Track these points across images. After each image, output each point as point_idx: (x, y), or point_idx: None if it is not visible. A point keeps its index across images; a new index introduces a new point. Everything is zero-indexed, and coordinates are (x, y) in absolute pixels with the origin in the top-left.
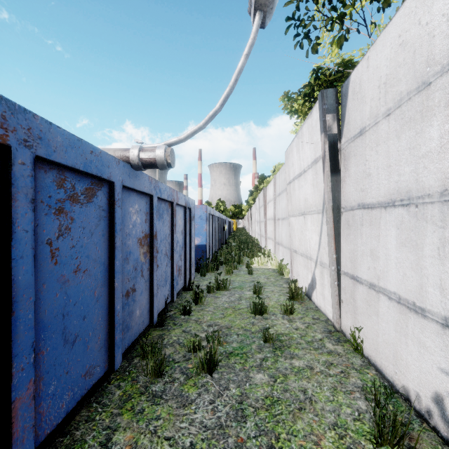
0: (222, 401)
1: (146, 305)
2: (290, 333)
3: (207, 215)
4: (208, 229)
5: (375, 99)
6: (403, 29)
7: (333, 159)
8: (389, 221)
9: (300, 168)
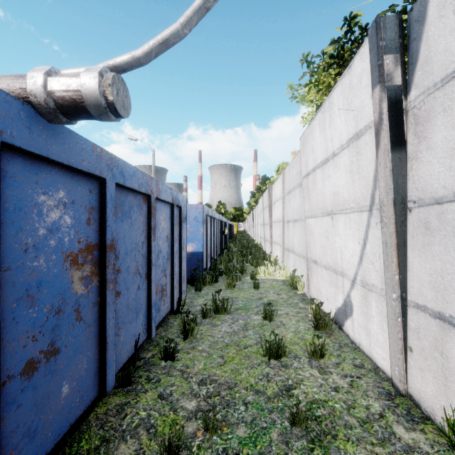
0: None
1: (91, 366)
2: (328, 400)
3: (204, 216)
4: (205, 233)
5: None
6: None
7: (395, 125)
8: None
9: (326, 151)
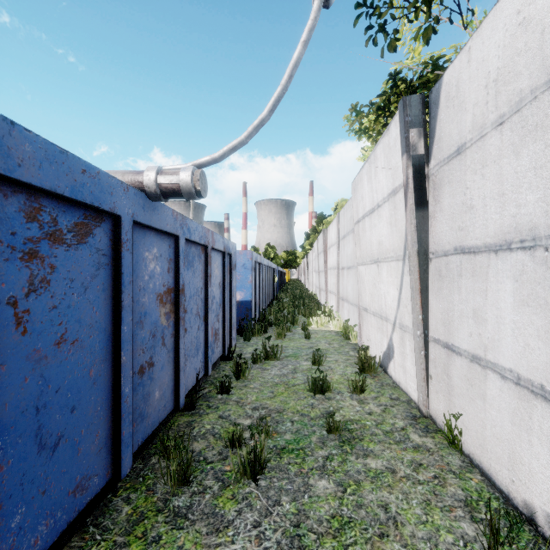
0: (270, 523)
1: (170, 383)
2: (361, 419)
3: (252, 263)
4: (253, 281)
5: (481, 103)
6: (524, 1)
7: (419, 188)
8: (502, 270)
9: (373, 201)
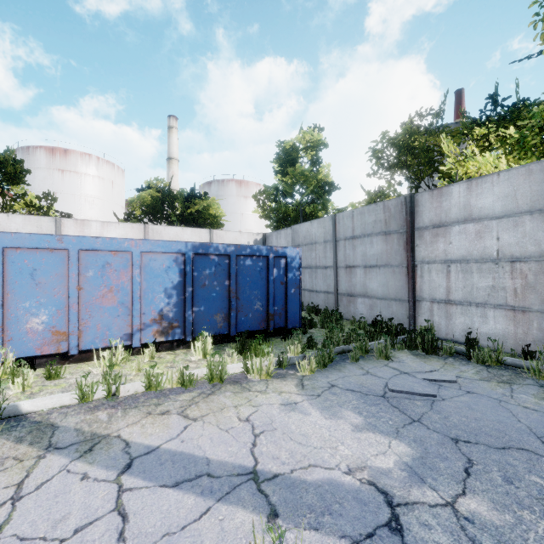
0: None
1: None
2: None
3: None
4: None
5: None
6: None
7: None
8: None
9: None
